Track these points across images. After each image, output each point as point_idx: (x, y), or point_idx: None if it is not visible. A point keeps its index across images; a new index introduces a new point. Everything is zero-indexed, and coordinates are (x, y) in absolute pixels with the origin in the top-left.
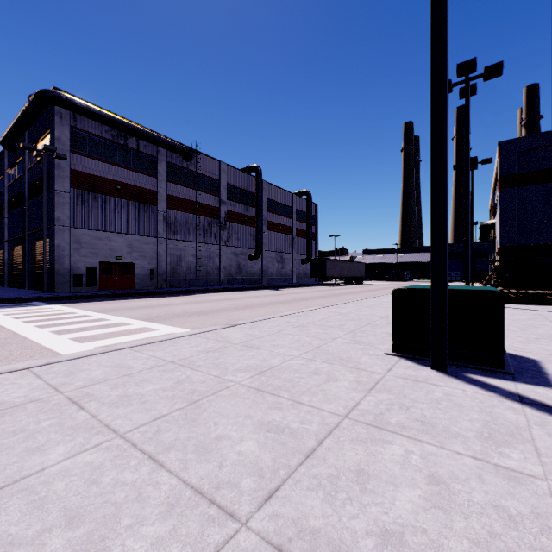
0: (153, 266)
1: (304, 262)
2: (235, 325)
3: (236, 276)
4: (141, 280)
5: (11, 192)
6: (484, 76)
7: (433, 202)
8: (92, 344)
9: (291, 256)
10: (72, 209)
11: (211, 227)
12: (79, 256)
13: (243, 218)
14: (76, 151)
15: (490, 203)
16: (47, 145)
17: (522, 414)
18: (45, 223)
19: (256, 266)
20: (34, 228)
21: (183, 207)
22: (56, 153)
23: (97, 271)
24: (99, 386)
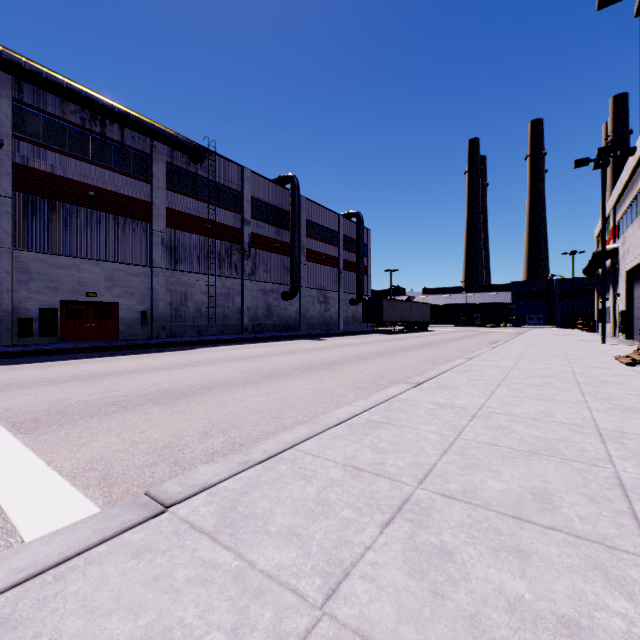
0: (146, 306)
1: (353, 303)
2: (168, 505)
3: (265, 321)
4: (126, 327)
5: None
6: None
7: None
8: None
9: (337, 295)
10: (15, 222)
11: (230, 254)
12: (28, 292)
13: (274, 244)
14: (22, 137)
15: None
16: None
17: None
18: None
19: (292, 308)
20: None
21: (190, 226)
22: None
23: (56, 314)
24: None
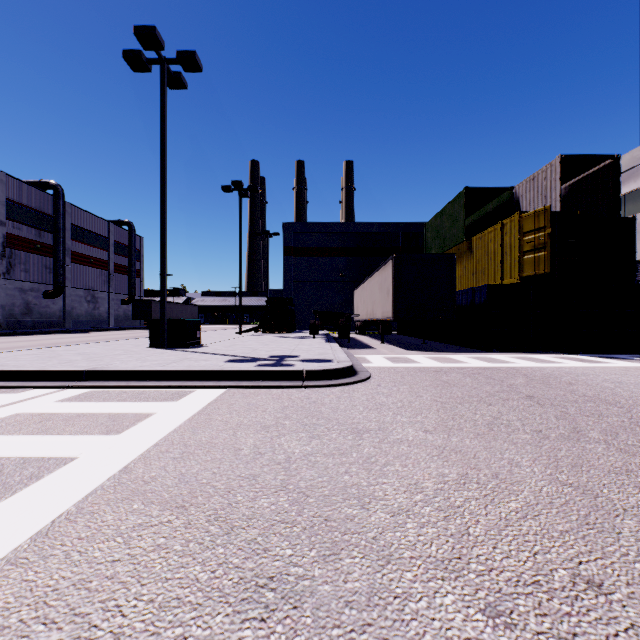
0: None
1: (125, 303)
2: (53, 347)
3: (23, 318)
4: None
5: None
6: (249, 190)
7: (161, 286)
8: None
9: (108, 295)
10: None
11: None
12: None
13: (34, 245)
14: None
15: None
16: None
17: (172, 351)
18: None
19: (55, 306)
20: None
21: None
22: None
23: None
24: None
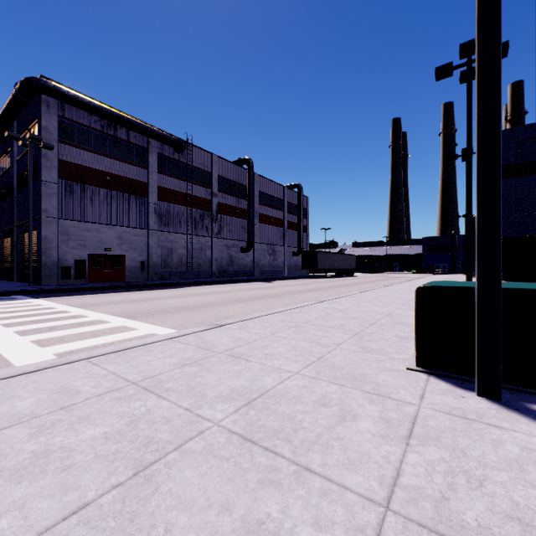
0: (144, 258)
1: (295, 254)
2: (221, 325)
3: (228, 268)
4: (131, 273)
5: (1, 184)
6: None
7: (480, 171)
8: (54, 349)
9: (283, 248)
10: (59, 200)
11: (203, 219)
12: (67, 248)
13: (235, 210)
14: (64, 141)
15: None
16: (33, 134)
17: None
18: (31, 214)
19: (248, 259)
20: (22, 219)
21: (174, 199)
22: (42, 142)
23: (85, 263)
24: (15, 431)
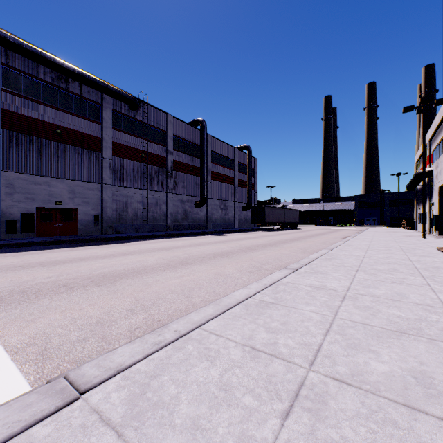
0: (98, 212)
1: (244, 209)
2: (82, 391)
3: (182, 222)
4: (84, 226)
5: None
6: None
7: None
8: None
9: (234, 204)
10: (3, 151)
11: (158, 175)
12: (12, 201)
13: (189, 168)
14: (8, 90)
15: (420, 154)
16: None
17: None
18: None
19: (201, 213)
20: None
21: (129, 155)
22: None
23: (33, 217)
24: None
